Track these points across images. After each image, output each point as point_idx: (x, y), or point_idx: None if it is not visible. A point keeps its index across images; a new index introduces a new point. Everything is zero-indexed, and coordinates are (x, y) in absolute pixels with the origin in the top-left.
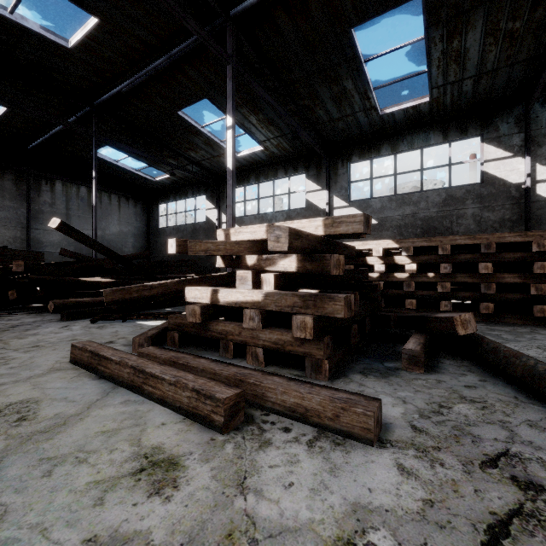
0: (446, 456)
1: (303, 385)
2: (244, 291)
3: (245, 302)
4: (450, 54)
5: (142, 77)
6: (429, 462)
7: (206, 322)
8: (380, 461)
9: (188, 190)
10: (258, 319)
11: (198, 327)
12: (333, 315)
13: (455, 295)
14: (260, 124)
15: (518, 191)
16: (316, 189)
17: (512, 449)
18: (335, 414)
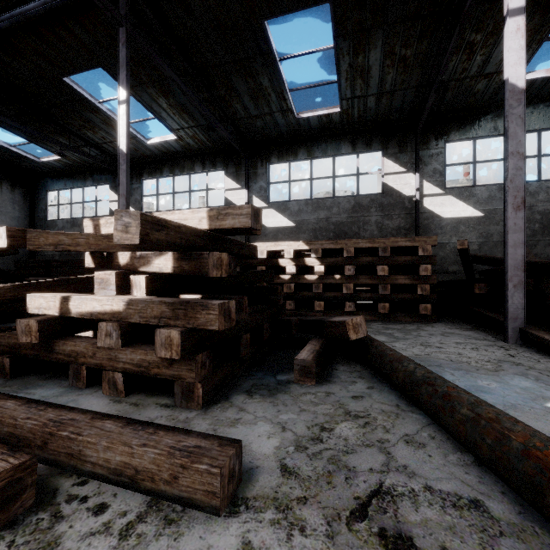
0: (311, 513)
1: (143, 430)
2: (102, 298)
3: (103, 313)
4: (356, 68)
5: (5, 21)
6: (287, 530)
7: (50, 340)
8: (220, 543)
9: (87, 177)
10: (116, 335)
11: (39, 348)
12: (207, 327)
13: (358, 296)
14: (172, 110)
15: (410, 203)
16: (235, 188)
17: (386, 482)
18: (173, 474)
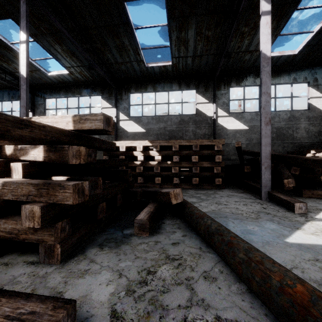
0: None
1: None
2: None
3: None
4: (181, 39)
5: None
6: None
7: None
8: None
9: (5, 95)
10: None
11: None
12: (63, 202)
13: (181, 174)
14: (64, 54)
15: (211, 120)
16: (108, 107)
17: (189, 317)
18: None
